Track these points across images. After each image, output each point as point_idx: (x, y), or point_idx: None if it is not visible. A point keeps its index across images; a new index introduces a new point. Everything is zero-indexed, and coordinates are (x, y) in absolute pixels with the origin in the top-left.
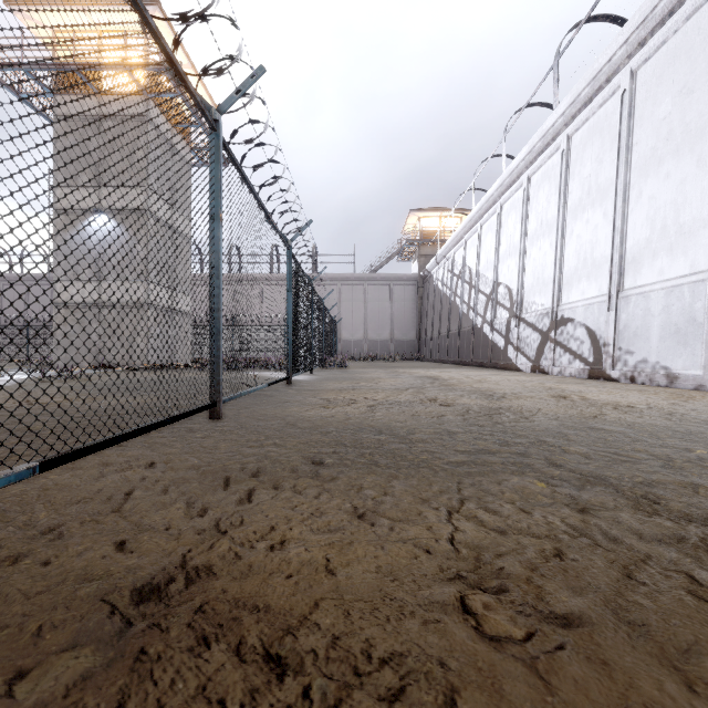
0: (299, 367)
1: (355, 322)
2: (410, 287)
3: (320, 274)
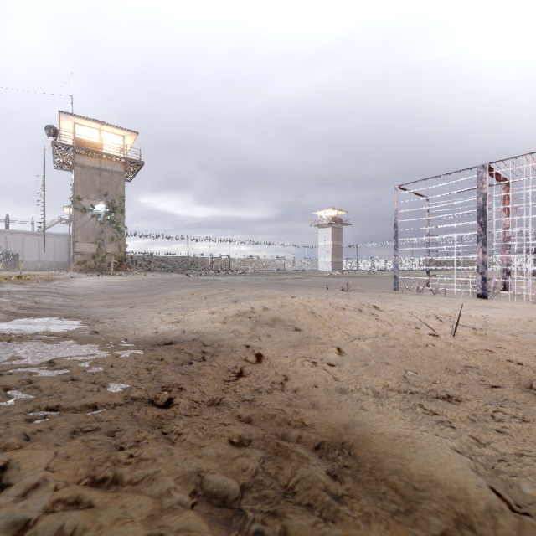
0: (0, 270)
1: (33, 253)
2: (65, 238)
3: (11, 230)
